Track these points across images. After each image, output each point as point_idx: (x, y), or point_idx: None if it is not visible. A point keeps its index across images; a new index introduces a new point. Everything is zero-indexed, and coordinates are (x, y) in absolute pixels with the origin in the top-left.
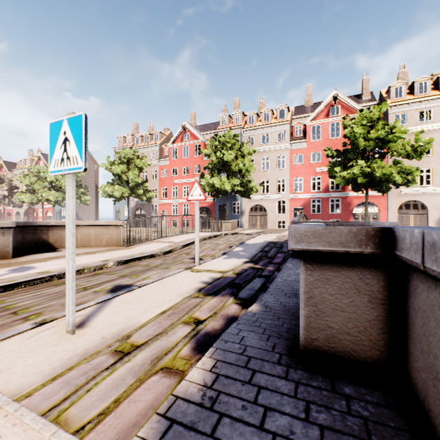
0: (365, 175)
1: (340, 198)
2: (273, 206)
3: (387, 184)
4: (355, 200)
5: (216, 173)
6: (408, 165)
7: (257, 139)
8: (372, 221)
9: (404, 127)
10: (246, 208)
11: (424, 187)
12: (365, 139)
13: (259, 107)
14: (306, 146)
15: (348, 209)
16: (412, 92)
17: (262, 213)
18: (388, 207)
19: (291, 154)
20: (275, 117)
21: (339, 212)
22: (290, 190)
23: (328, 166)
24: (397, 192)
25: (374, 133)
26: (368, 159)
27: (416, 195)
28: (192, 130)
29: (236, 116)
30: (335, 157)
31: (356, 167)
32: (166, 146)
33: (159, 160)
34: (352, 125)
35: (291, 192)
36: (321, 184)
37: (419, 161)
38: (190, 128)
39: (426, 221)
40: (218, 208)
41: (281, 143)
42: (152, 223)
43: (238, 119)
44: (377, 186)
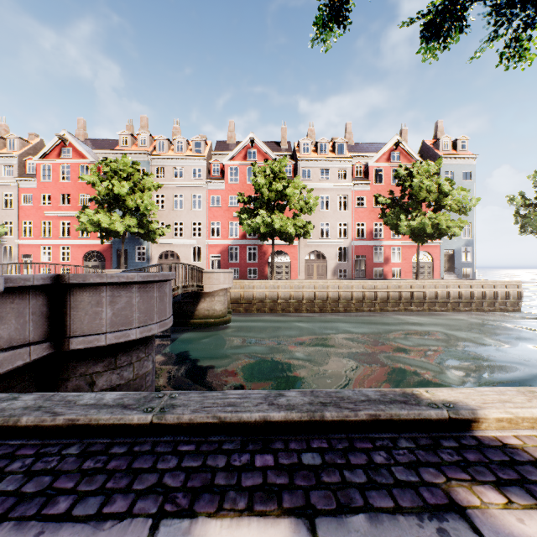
0: (267, 225)
1: (257, 246)
2: (188, 253)
3: (290, 235)
4: (271, 249)
5: (105, 208)
6: (312, 218)
7: (168, 171)
8: (285, 270)
9: (310, 182)
10: (155, 254)
11: (324, 239)
12: (269, 190)
13: (173, 133)
14: (224, 187)
15: (264, 258)
16: (317, 150)
17: (175, 261)
18: (298, 256)
19: (208, 194)
20: (191, 148)
21: (256, 260)
22: (207, 235)
23: (238, 212)
24: (304, 243)
25: (275, 184)
26: (274, 209)
27: (319, 246)
28: (76, 144)
29: (142, 138)
30: (248, 203)
31: (259, 216)
32: (30, 160)
33: (17, 179)
34: (257, 174)
35: (208, 238)
36: (239, 230)
37: (320, 215)
38: (72, 140)
39: (326, 269)
40: (116, 254)
41: (197, 180)
42: (4, 273)
43: (144, 143)
44: (278, 236)
